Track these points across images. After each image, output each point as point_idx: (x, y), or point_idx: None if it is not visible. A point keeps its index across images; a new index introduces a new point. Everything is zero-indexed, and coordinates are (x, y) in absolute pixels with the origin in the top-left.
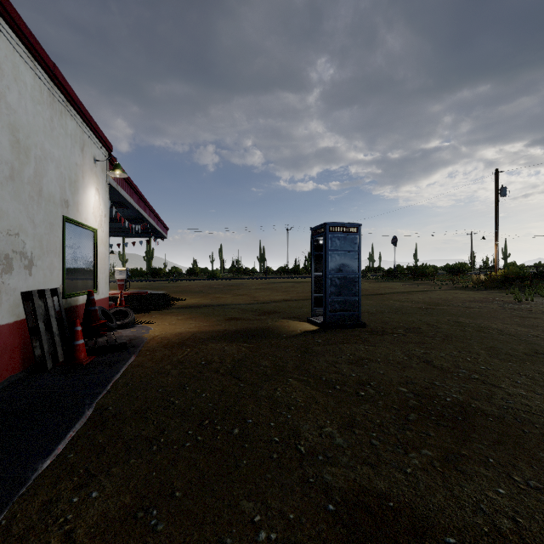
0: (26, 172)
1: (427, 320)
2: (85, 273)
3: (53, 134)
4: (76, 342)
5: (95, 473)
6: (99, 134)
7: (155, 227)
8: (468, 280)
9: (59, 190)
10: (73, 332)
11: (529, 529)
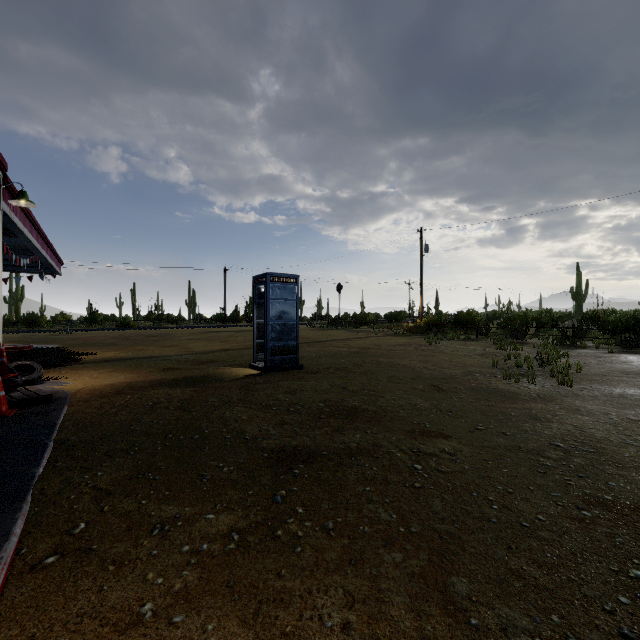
0: None
1: (355, 361)
2: None
3: None
4: None
5: (91, 467)
6: None
7: (49, 261)
8: (400, 327)
9: None
10: None
11: (363, 445)
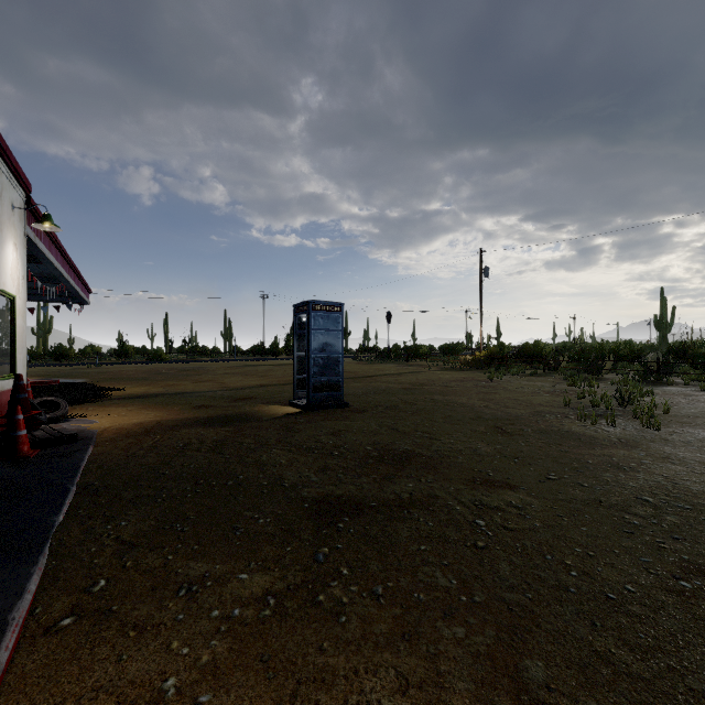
0: None
1: (407, 398)
2: (1, 352)
3: None
4: (19, 433)
5: (115, 516)
6: (19, 174)
7: (76, 289)
8: (457, 360)
9: None
10: (14, 422)
11: (416, 495)
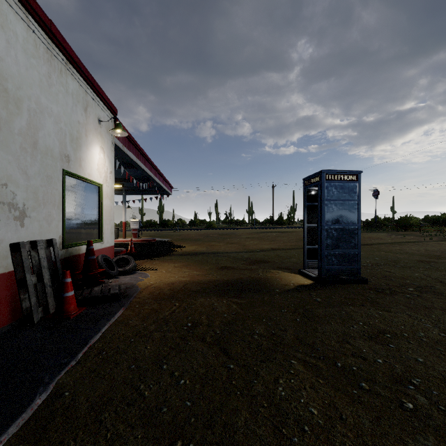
0: (17, 123)
1: (437, 276)
2: (89, 224)
3: (52, 90)
4: (65, 295)
5: None
6: (103, 97)
7: (161, 185)
8: None
9: (58, 145)
10: (62, 284)
11: None
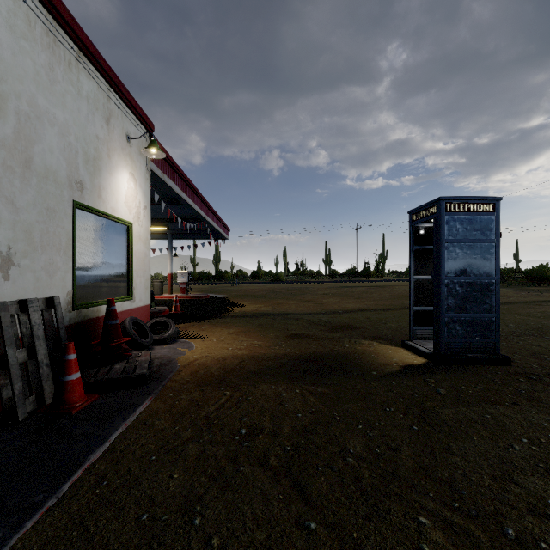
0: None
1: None
2: (114, 276)
3: (55, 89)
4: (67, 378)
5: None
6: (134, 107)
7: (214, 227)
8: None
9: (65, 166)
10: (63, 363)
11: None
